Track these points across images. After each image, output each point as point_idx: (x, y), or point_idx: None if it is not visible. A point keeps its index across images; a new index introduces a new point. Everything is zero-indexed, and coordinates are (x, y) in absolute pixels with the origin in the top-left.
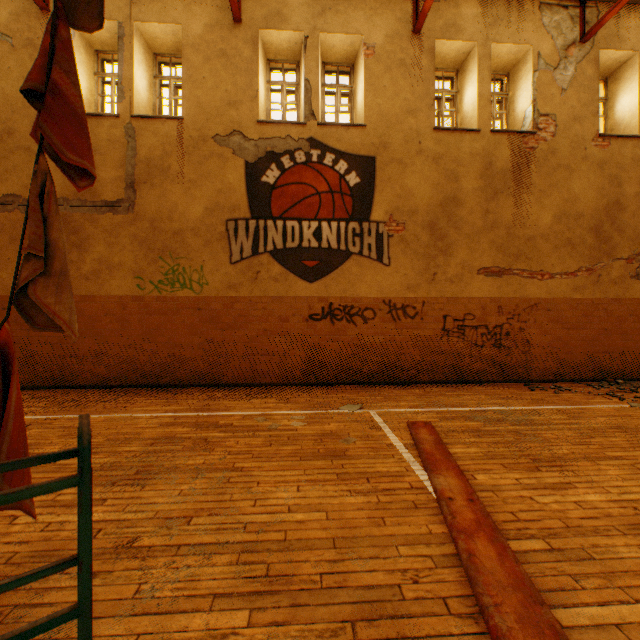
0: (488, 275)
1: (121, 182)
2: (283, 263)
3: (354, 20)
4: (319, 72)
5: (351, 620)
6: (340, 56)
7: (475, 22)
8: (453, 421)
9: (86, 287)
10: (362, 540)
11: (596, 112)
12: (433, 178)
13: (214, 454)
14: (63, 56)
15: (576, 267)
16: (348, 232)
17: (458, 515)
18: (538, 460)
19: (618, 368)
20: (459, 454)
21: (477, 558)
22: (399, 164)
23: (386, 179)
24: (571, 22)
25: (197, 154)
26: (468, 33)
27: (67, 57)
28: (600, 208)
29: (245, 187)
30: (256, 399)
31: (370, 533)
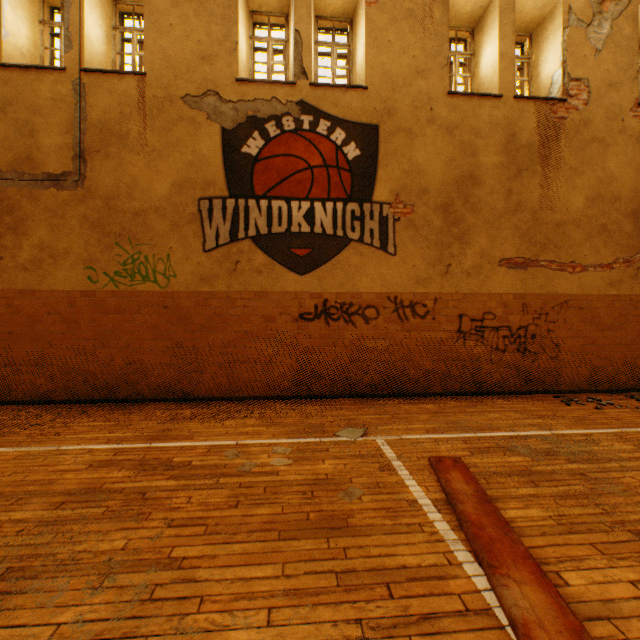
0: (511, 267)
1: (68, 150)
2: (268, 251)
3: None
4: (311, 22)
5: None
6: (336, 8)
7: None
8: (489, 455)
9: (24, 279)
10: None
11: (635, 77)
12: (447, 151)
13: (147, 526)
14: None
15: (612, 258)
16: (346, 215)
17: None
18: None
19: None
20: (519, 522)
21: None
22: (407, 134)
23: (391, 152)
24: None
25: (162, 118)
26: None
27: None
28: (639, 189)
29: (221, 159)
30: (231, 420)
31: None
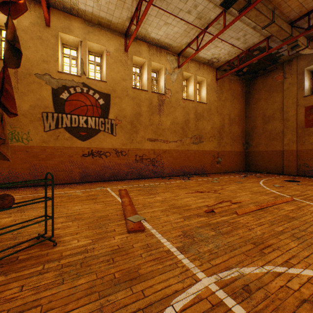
0: (151, 141)
1: None
2: (71, 133)
3: (102, 40)
4: (87, 56)
5: (96, 219)
6: (96, 51)
7: (146, 53)
8: (134, 188)
9: None
10: (100, 211)
11: (182, 91)
12: (132, 105)
13: (48, 203)
14: (8, 80)
15: (177, 139)
16: (99, 122)
17: (125, 204)
18: (151, 194)
19: (188, 171)
20: (132, 195)
21: (126, 208)
22: (120, 98)
23: (115, 103)
24: (175, 61)
25: (26, 80)
26: (144, 56)
27: (9, 80)
28: (183, 121)
29: (52, 99)
30: (59, 189)
31: (102, 209)
